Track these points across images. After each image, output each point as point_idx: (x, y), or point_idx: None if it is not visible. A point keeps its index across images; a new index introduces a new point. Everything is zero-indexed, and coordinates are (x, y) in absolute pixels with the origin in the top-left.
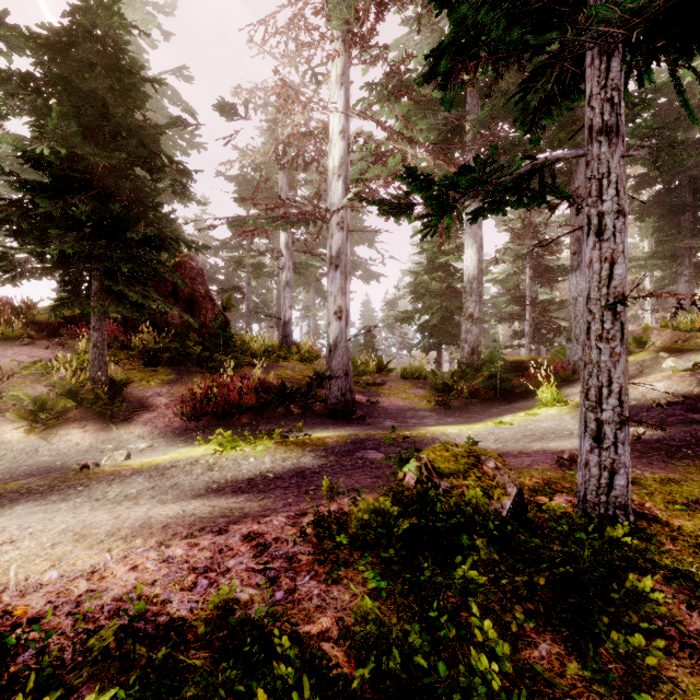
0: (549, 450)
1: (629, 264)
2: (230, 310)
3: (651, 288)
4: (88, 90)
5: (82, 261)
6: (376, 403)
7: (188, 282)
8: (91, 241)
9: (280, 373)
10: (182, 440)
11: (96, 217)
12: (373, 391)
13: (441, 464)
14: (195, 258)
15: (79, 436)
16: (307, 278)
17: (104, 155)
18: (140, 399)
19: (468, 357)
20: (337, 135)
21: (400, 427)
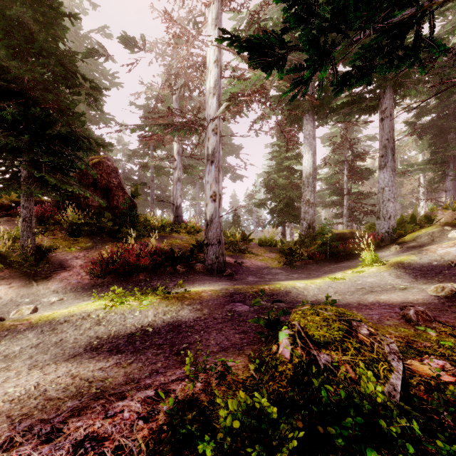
0: (383, 302)
1: (412, 168)
2: (137, 197)
3: (425, 185)
4: (14, 17)
5: (16, 155)
6: (241, 263)
7: (105, 176)
8: (16, 136)
9: (171, 242)
10: (88, 294)
11: (21, 117)
12: (239, 254)
13: (315, 332)
14: (111, 160)
15: (3, 292)
16: (194, 178)
17: (26, 68)
18: (61, 261)
19: (306, 230)
20: (212, 63)
21: (260, 281)
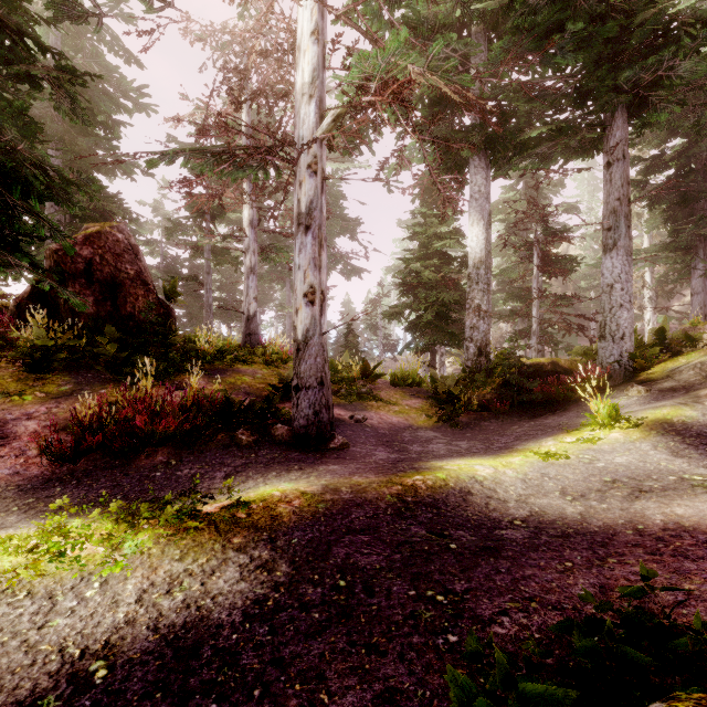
0: (694, 528)
1: (637, 256)
2: (176, 300)
3: (653, 285)
4: None
5: None
6: (363, 420)
7: (110, 259)
8: None
9: (234, 381)
10: (25, 504)
11: None
12: (357, 402)
13: None
14: (126, 231)
15: None
16: (282, 272)
17: None
18: None
19: (474, 359)
20: (308, 36)
21: (401, 462)
